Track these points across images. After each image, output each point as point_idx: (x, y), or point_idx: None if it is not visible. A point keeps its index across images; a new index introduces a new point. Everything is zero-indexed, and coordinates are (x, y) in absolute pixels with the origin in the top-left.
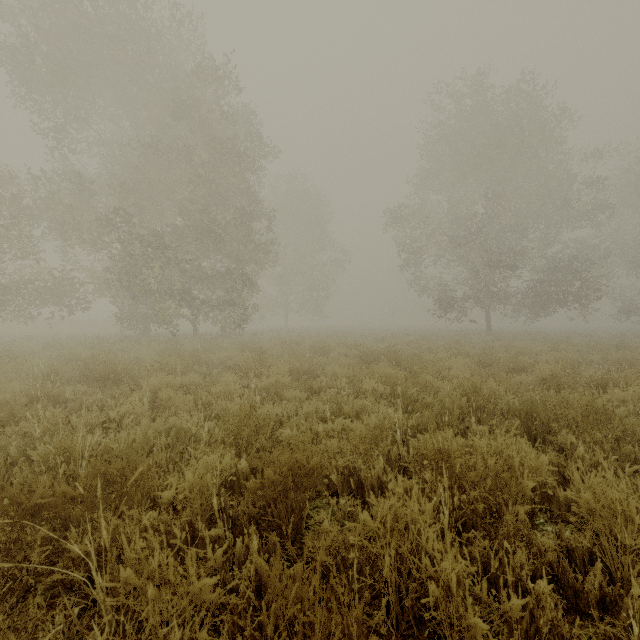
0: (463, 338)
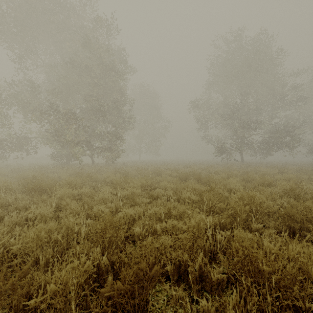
0: (231, 166)
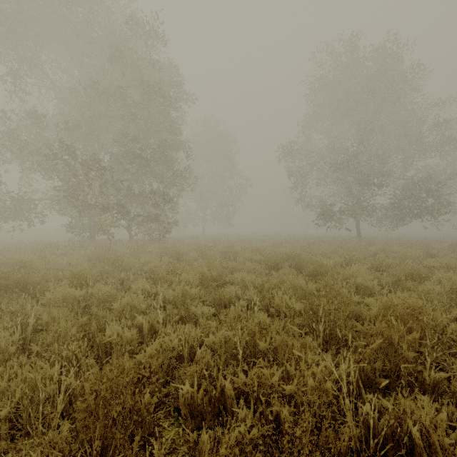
0: (344, 243)
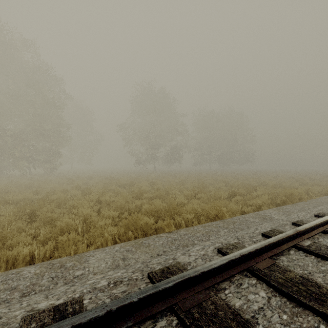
0: (140, 173)
